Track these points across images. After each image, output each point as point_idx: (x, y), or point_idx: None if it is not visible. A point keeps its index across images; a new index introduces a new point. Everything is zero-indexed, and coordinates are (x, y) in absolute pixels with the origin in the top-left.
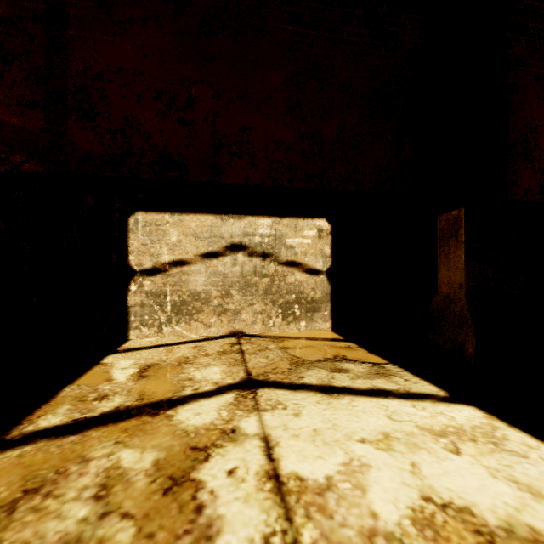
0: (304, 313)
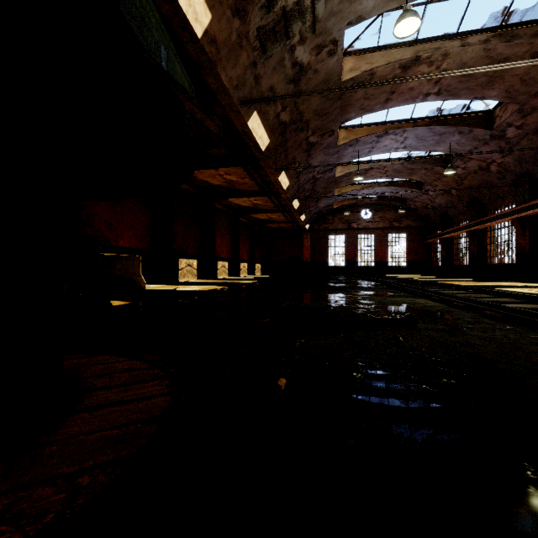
0: None
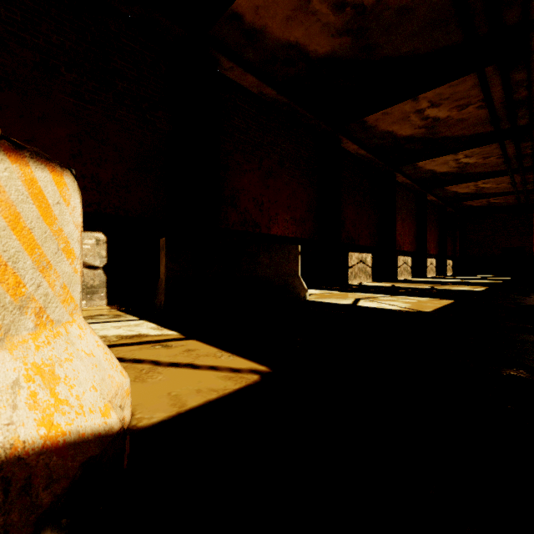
0: (85, 295)
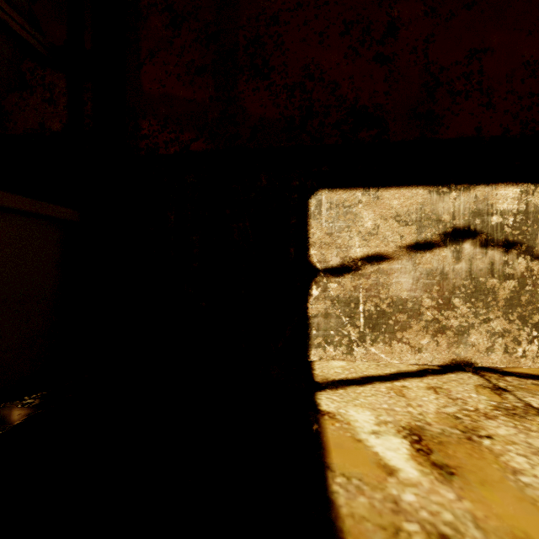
0: None
